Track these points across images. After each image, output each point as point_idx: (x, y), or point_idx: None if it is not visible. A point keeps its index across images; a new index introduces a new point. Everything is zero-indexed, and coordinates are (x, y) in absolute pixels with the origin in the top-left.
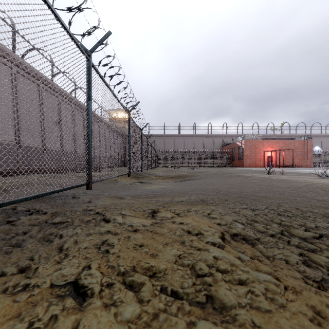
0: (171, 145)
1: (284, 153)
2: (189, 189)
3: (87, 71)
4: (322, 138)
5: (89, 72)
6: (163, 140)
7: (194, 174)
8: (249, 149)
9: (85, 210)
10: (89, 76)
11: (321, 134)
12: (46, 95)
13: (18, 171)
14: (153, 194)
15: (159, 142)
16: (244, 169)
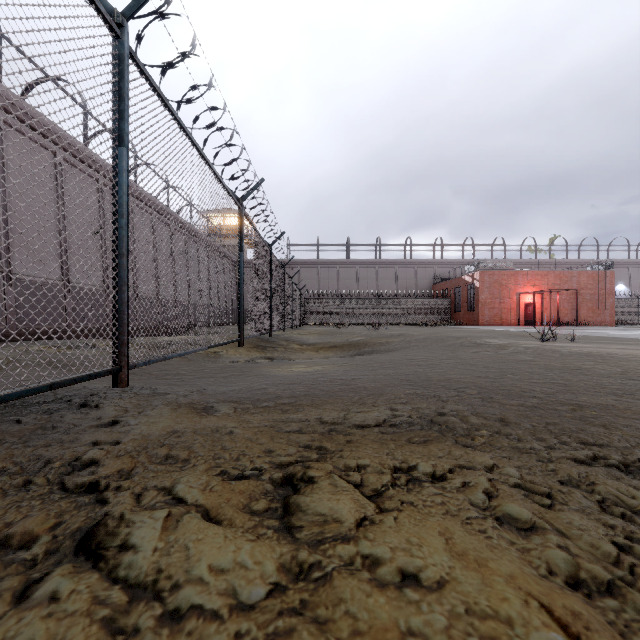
0: (332, 282)
1: (558, 298)
2: (381, 379)
3: (114, 69)
4: (630, 267)
5: (121, 71)
6: (315, 272)
7: (381, 340)
8: (489, 289)
9: (71, 465)
10: (119, 81)
11: (629, 260)
12: (72, 176)
13: (7, 334)
14: (293, 395)
15: (307, 276)
16: (481, 329)
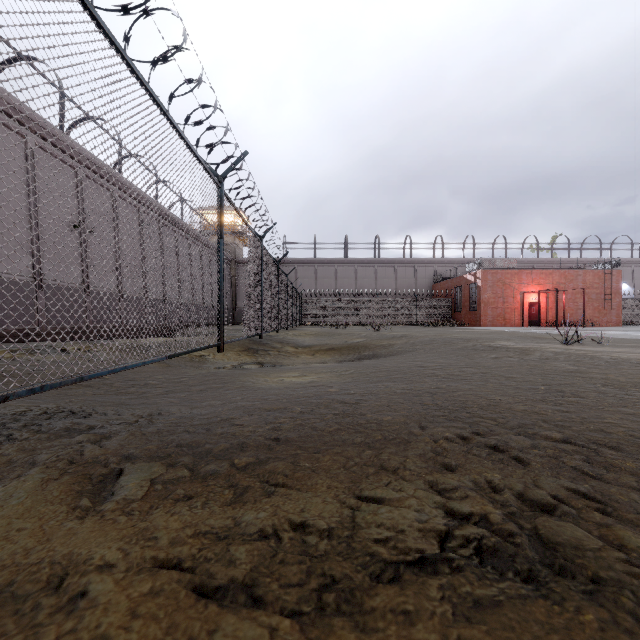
0: (329, 281)
1: (564, 298)
2: (398, 404)
3: None
4: (633, 266)
5: None
6: (312, 271)
7: (382, 342)
8: (492, 288)
9: None
10: None
11: (632, 259)
12: (46, 163)
13: None
14: (267, 439)
15: (304, 275)
16: (487, 330)
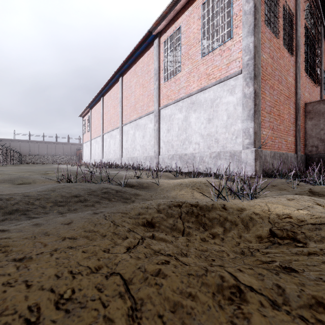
0: (36, 148)
1: None
2: None
3: (2, 149)
4: None
5: (2, 149)
6: (28, 144)
7: None
8: None
9: None
10: (2, 149)
11: None
12: None
13: None
14: None
15: (24, 146)
16: None
